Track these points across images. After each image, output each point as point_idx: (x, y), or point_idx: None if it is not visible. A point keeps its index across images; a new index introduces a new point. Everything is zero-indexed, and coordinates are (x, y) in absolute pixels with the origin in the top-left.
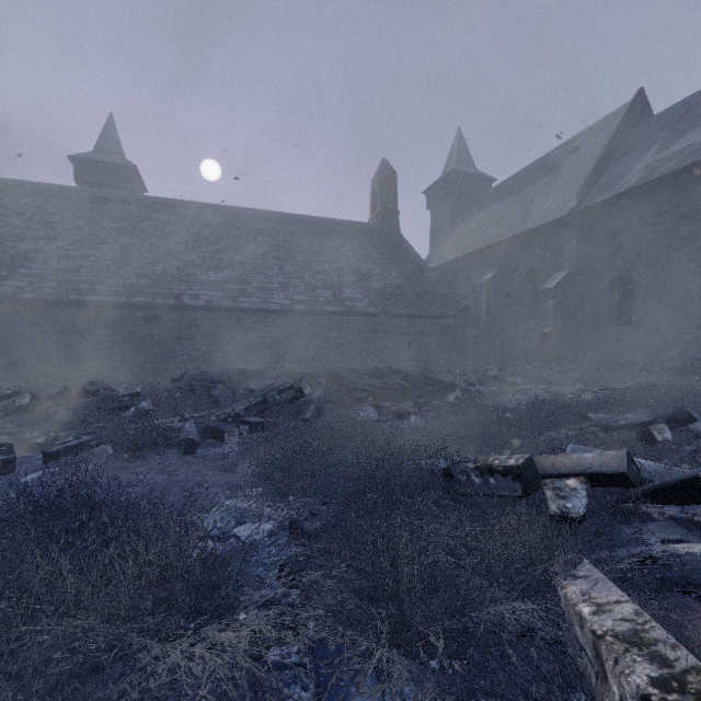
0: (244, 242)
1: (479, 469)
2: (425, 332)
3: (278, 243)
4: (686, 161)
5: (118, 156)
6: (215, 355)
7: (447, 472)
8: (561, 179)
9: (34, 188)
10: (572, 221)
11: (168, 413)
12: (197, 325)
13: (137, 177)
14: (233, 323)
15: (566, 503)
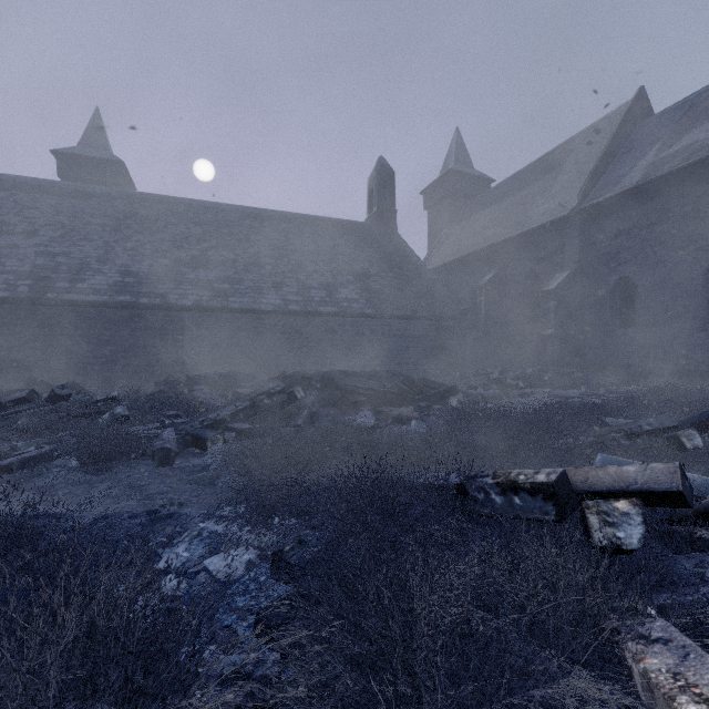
0: (236, 240)
1: (500, 486)
2: (424, 334)
3: (272, 242)
4: (690, 159)
5: (105, 151)
6: (204, 357)
7: (460, 489)
8: (561, 178)
9: (12, 182)
10: (573, 221)
11: (146, 419)
12: (185, 326)
13: (125, 174)
14: (224, 324)
15: (617, 531)
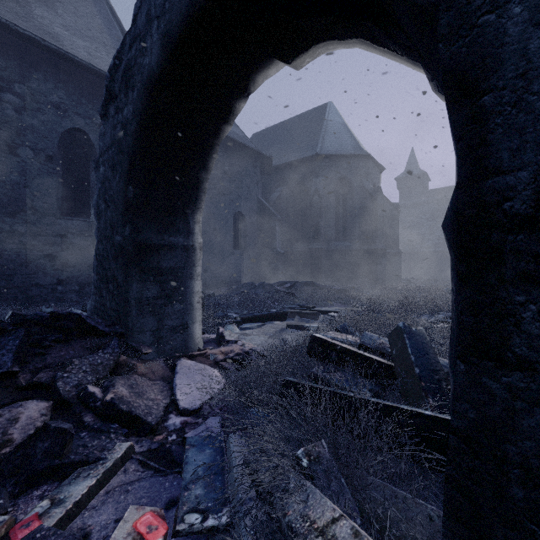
0: None
1: None
2: None
3: None
4: None
5: (416, 169)
6: None
7: None
8: None
9: None
10: None
11: None
12: None
13: (425, 176)
14: None
15: None
